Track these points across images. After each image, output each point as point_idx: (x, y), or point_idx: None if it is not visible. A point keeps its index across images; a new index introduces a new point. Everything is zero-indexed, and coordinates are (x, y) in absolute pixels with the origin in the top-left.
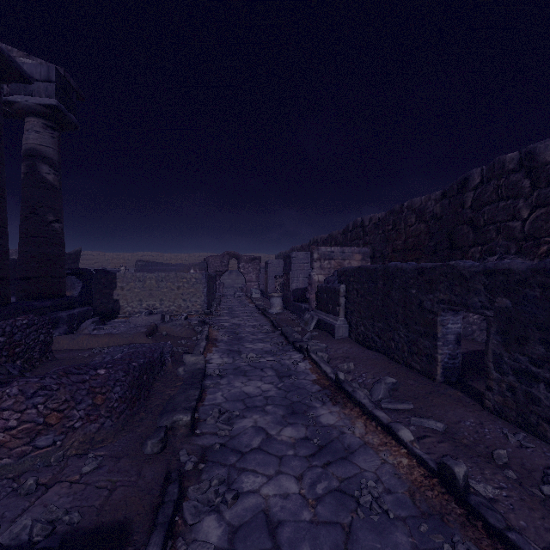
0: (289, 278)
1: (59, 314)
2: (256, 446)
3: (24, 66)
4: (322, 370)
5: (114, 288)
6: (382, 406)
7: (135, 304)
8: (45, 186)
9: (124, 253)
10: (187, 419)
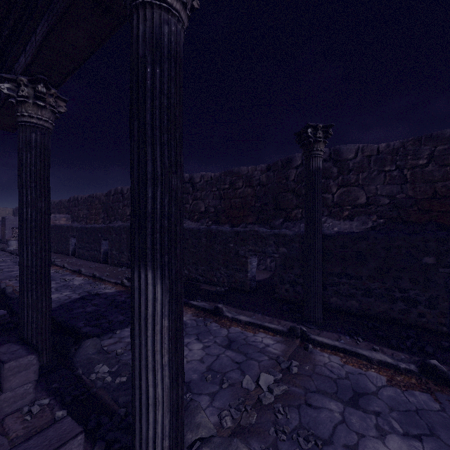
0: None
1: None
2: (6, 268)
3: None
4: None
5: None
6: None
7: None
8: None
9: None
10: None
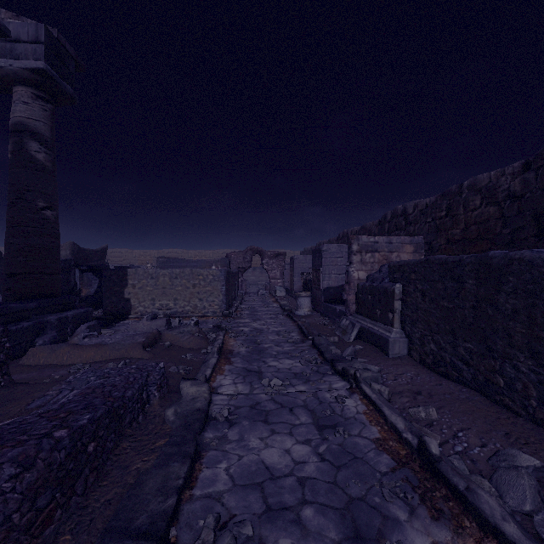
0: (319, 275)
1: (47, 317)
2: None
3: (10, 26)
4: (388, 421)
5: (125, 285)
6: None
7: (147, 304)
8: (34, 166)
9: (150, 251)
10: None
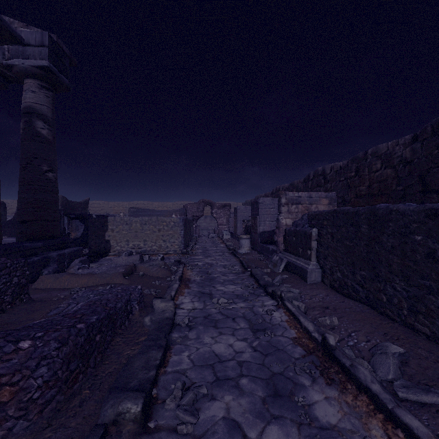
0: (256, 222)
1: (50, 253)
2: None
3: (22, 34)
4: (302, 326)
5: (106, 230)
6: (400, 396)
7: (123, 244)
8: (39, 139)
9: (123, 202)
10: (137, 410)
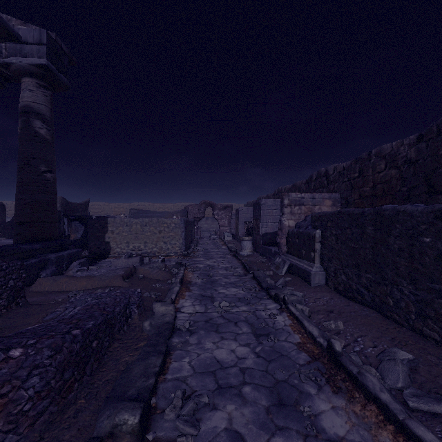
0: (258, 223)
1: (48, 256)
2: None
3: (19, 31)
4: (306, 330)
5: (106, 231)
6: (410, 405)
7: (123, 246)
8: (37, 139)
9: (123, 204)
10: (134, 422)
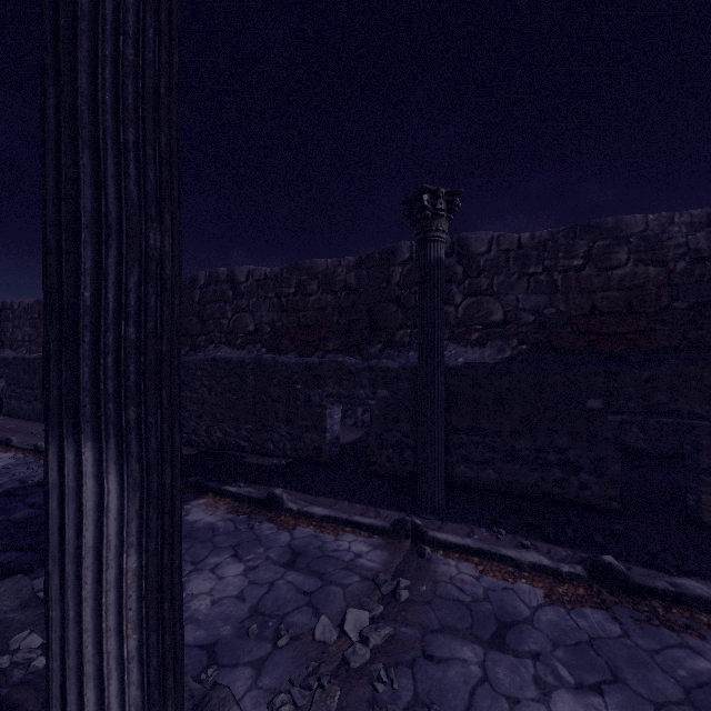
0: None
1: None
2: None
3: None
4: None
5: None
6: None
7: None
8: None
9: None
10: None
